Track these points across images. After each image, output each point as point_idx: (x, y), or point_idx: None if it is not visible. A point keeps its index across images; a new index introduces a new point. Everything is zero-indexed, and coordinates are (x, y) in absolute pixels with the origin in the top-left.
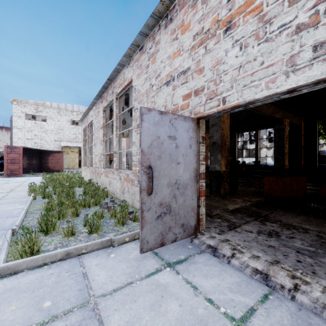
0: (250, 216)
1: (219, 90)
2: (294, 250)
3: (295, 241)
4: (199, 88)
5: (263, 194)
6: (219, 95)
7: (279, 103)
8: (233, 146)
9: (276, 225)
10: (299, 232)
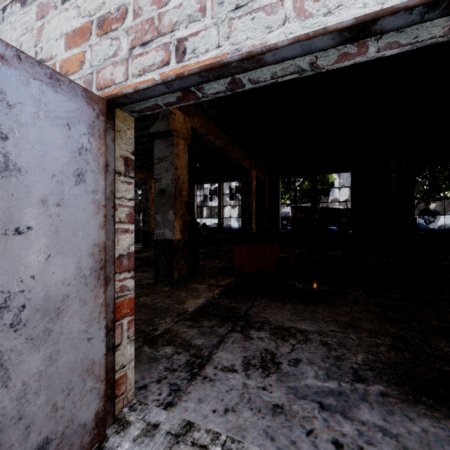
0: (225, 322)
1: (168, 18)
2: (314, 403)
3: (305, 370)
4: (112, 12)
5: (233, 271)
6: (167, 33)
7: (248, 147)
8: (190, 202)
9: (266, 336)
10: (299, 341)
